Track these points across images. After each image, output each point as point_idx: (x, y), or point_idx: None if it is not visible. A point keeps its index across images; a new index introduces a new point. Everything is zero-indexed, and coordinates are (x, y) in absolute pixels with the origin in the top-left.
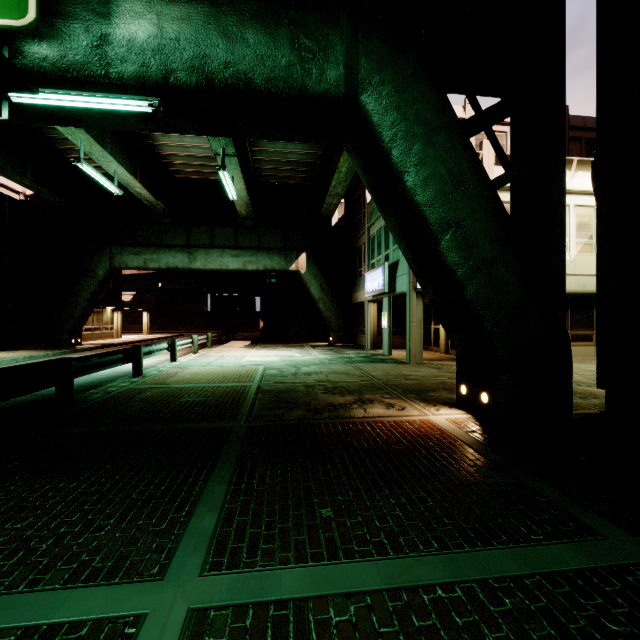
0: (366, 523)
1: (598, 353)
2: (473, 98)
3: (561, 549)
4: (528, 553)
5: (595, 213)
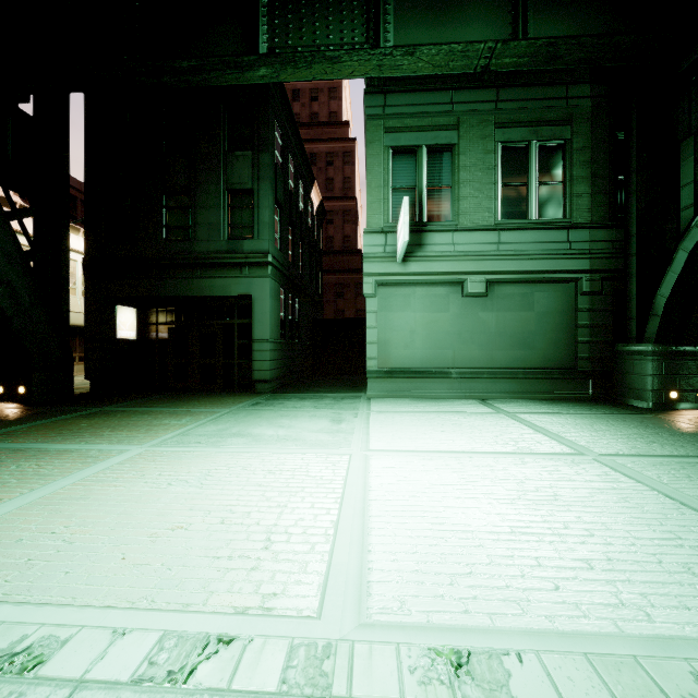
0: (3, 425)
1: (86, 361)
2: (8, 192)
3: (82, 413)
4: (73, 415)
5: (78, 266)
